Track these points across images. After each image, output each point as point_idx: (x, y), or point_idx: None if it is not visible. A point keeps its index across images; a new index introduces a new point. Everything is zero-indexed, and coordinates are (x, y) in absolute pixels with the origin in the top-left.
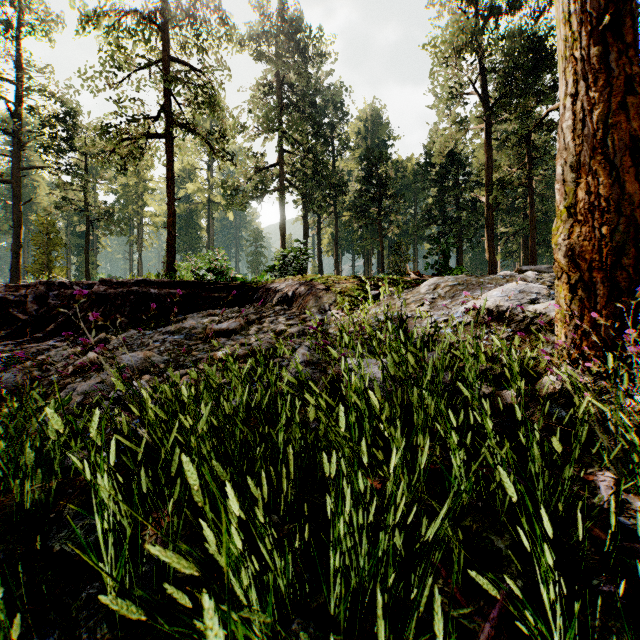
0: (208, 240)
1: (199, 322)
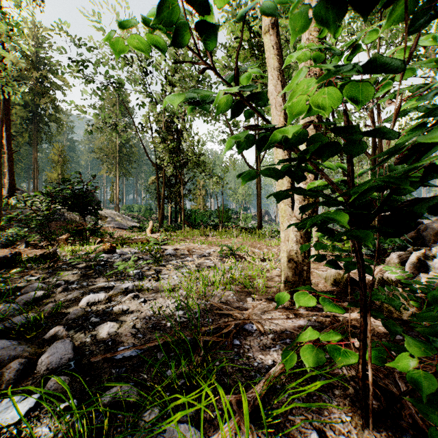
0: None
1: None
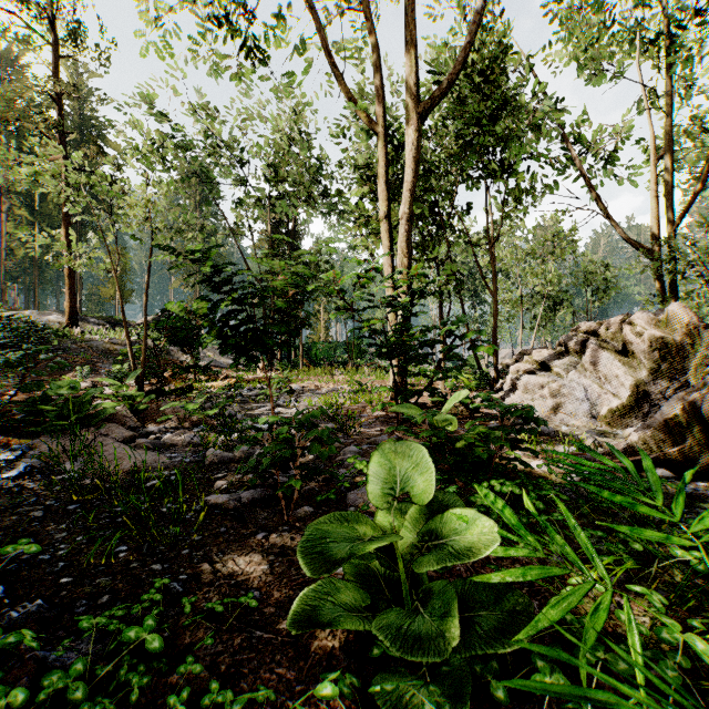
0: None
1: None
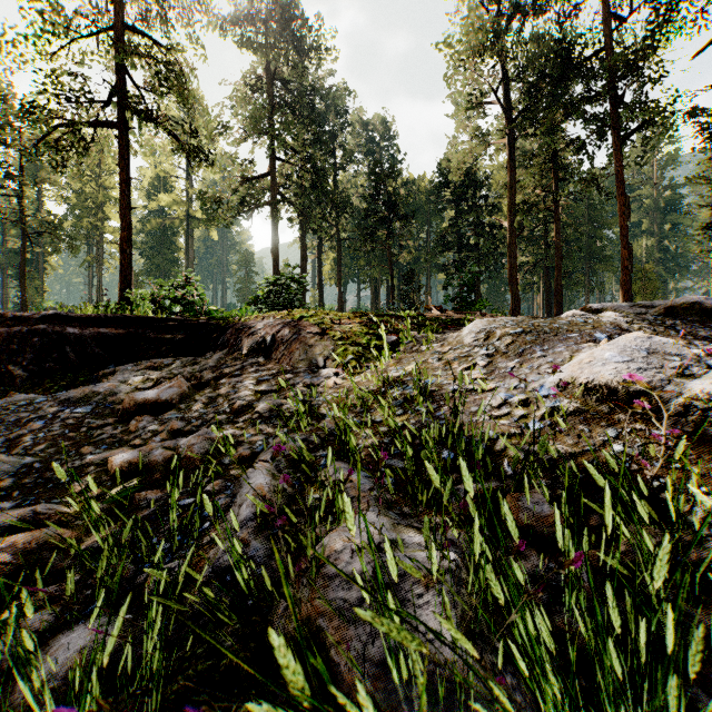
0: (187, 263)
1: (128, 381)
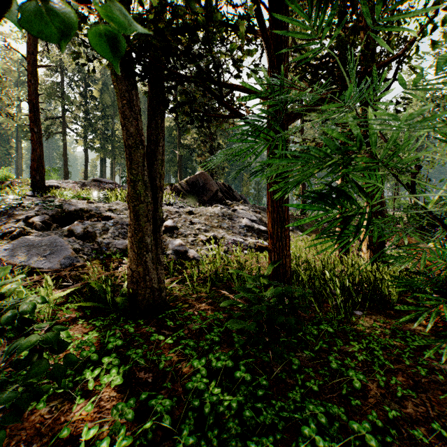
0: (17, 157)
1: None
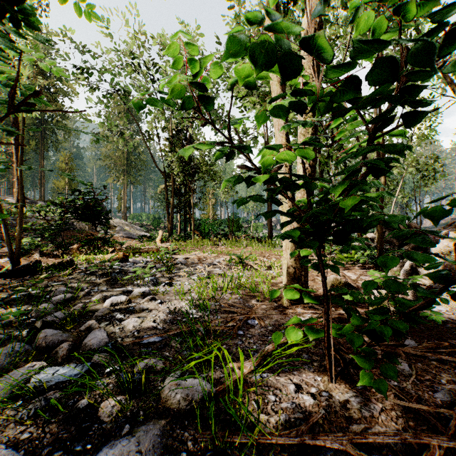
0: None
1: None
